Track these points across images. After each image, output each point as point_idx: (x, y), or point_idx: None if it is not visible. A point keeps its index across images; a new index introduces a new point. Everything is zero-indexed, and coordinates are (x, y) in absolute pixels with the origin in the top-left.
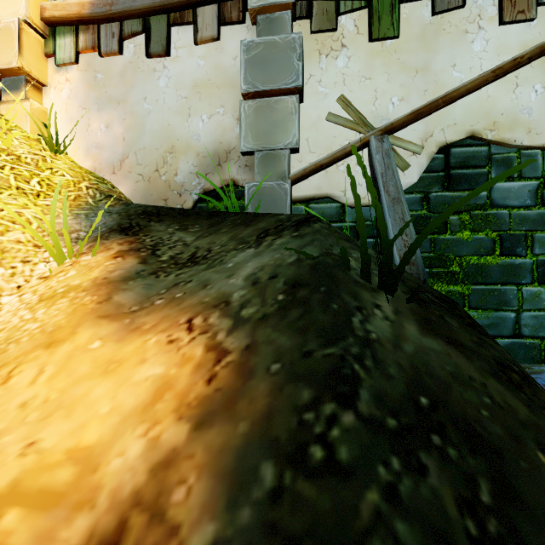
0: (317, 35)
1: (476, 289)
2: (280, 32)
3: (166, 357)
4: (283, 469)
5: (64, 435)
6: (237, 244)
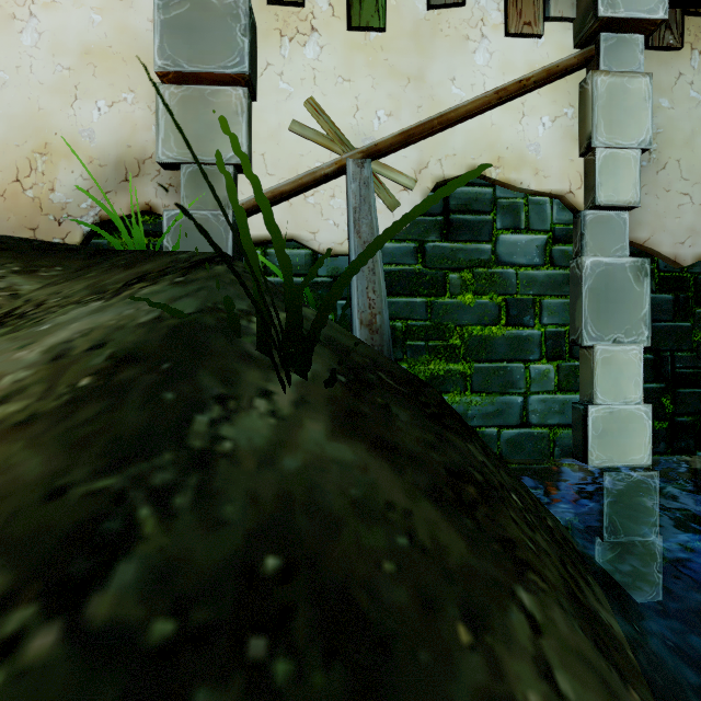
0: (277, 7)
1: (480, 367)
2: None
3: None
4: None
5: None
6: (86, 295)
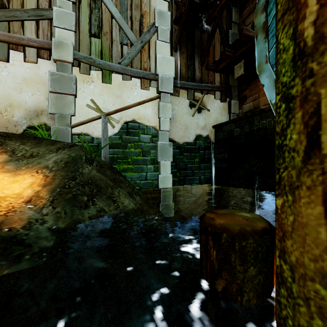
0: (82, 74)
1: (135, 166)
2: (67, 71)
3: (32, 178)
4: (61, 189)
5: (9, 192)
6: (49, 152)
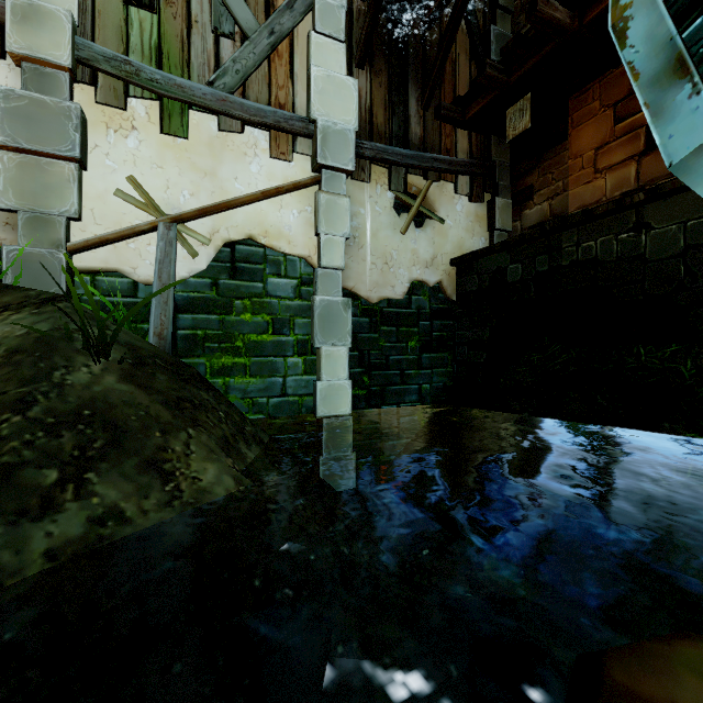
0: (104, 107)
1: (255, 360)
2: (55, 91)
3: None
4: None
5: None
6: None
